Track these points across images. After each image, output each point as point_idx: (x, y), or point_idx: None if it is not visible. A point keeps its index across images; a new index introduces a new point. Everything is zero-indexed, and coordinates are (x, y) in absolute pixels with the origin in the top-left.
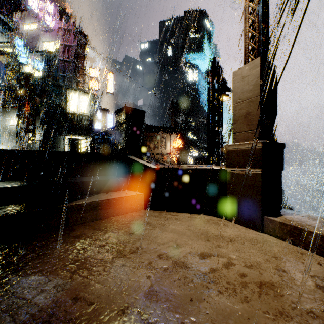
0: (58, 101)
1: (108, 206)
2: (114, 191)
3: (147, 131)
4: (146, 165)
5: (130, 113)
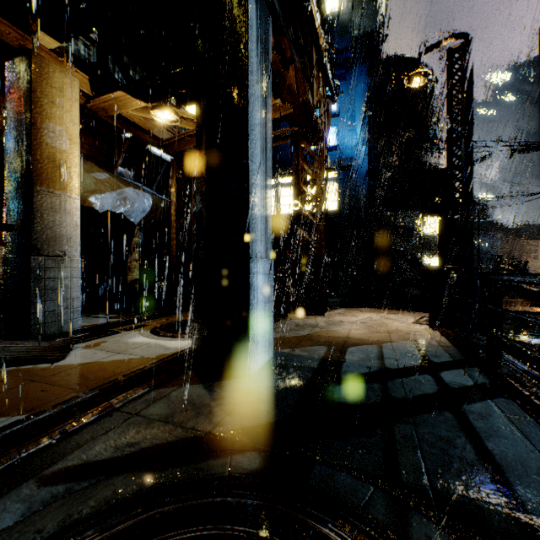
0: (419, 228)
1: (514, 303)
2: (513, 299)
3: (516, 239)
4: (532, 289)
5: (520, 264)
